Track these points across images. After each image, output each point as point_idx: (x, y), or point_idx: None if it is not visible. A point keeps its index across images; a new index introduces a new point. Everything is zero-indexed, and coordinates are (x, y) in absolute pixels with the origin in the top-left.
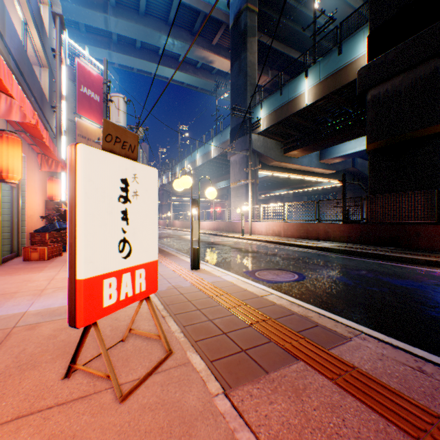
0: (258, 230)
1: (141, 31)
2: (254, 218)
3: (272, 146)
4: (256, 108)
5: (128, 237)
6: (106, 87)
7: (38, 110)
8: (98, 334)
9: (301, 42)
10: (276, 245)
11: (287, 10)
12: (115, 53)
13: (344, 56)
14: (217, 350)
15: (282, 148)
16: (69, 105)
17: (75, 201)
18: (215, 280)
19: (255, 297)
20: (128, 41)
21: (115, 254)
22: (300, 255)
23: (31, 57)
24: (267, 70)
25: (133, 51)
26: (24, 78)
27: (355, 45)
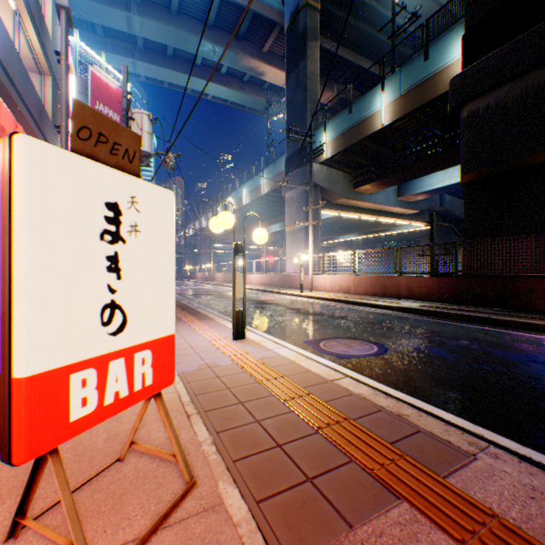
0: (321, 285)
1: (174, 35)
2: (316, 271)
3: (339, 178)
4: (319, 131)
5: (119, 300)
6: (127, 102)
7: (35, 129)
8: (58, 471)
9: (375, 48)
10: (344, 305)
11: (357, 8)
12: (140, 62)
13: (432, 63)
14: (267, 480)
15: (351, 181)
16: None
17: (9, 236)
18: (266, 355)
19: (322, 382)
20: (157, 48)
21: (93, 328)
22: (377, 318)
23: (28, 61)
24: (332, 84)
25: (163, 61)
26: (14, 84)
27: (446, 47)
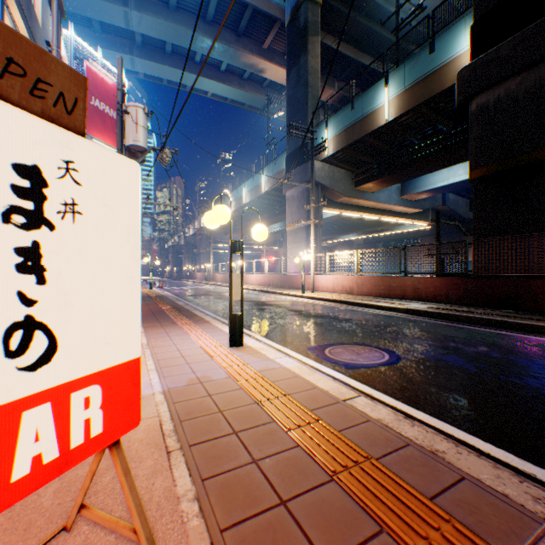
0: (323, 286)
1: (172, 31)
2: (318, 271)
3: (340, 176)
4: (320, 127)
5: (42, 315)
6: (121, 95)
7: None
8: None
9: (377, 44)
10: (348, 306)
11: (359, 2)
12: (138, 59)
13: (438, 55)
14: None
15: (353, 179)
16: None
17: None
18: (266, 366)
19: (332, 402)
20: (155, 44)
21: None
22: (383, 321)
23: None
24: (333, 82)
25: (161, 57)
26: None
27: (454, 38)
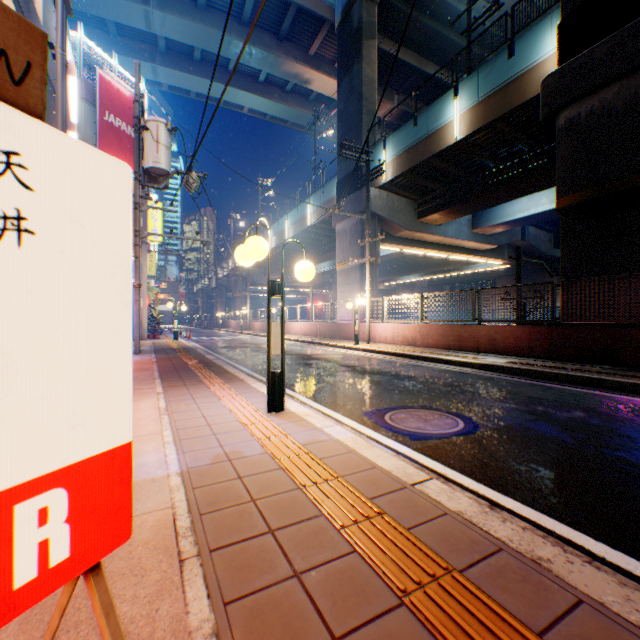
0: (381, 336)
1: (202, 34)
2: (374, 318)
3: (401, 206)
4: (377, 148)
5: None
6: (139, 108)
7: None
8: None
9: (444, 50)
10: (410, 361)
11: None
12: (162, 68)
13: (519, 60)
14: None
15: (415, 209)
16: (85, 141)
17: None
18: (312, 437)
19: (398, 488)
20: (181, 50)
21: None
22: (454, 379)
23: None
24: (392, 95)
25: (189, 66)
26: None
27: (537, 40)
